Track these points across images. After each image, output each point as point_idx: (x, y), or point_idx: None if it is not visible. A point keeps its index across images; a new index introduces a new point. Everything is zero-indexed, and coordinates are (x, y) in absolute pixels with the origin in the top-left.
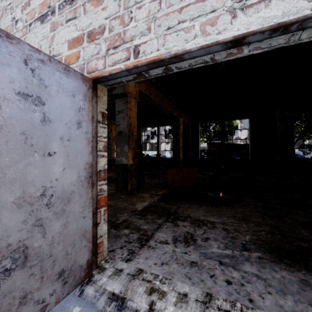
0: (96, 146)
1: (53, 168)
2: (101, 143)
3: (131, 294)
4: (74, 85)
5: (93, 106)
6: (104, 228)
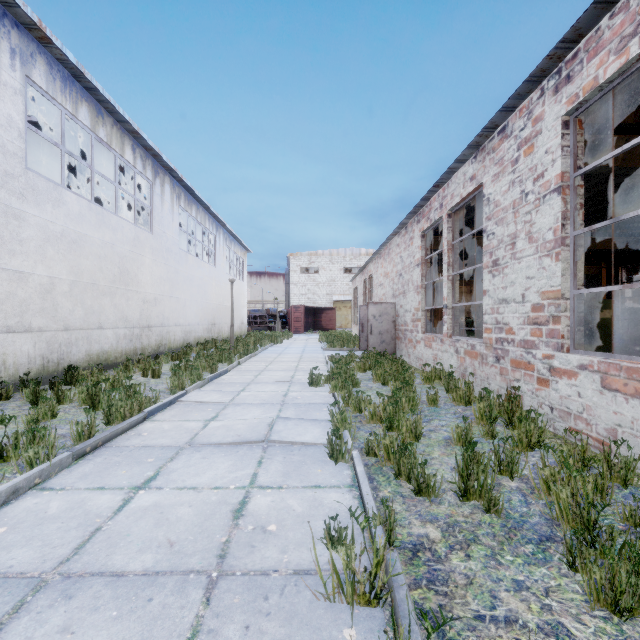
0: None
1: None
2: None
3: None
4: None
5: None
6: None
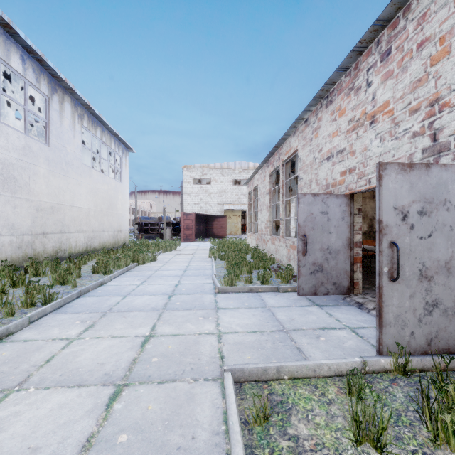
0: (353, 228)
1: (331, 239)
2: (357, 226)
3: (367, 303)
4: (340, 201)
5: (351, 207)
6: (359, 276)
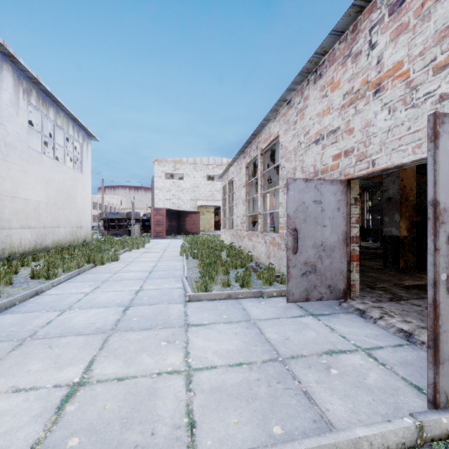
0: (350, 220)
1: (326, 233)
2: (353, 218)
3: (370, 311)
4: (336, 188)
5: (347, 195)
6: (356, 276)
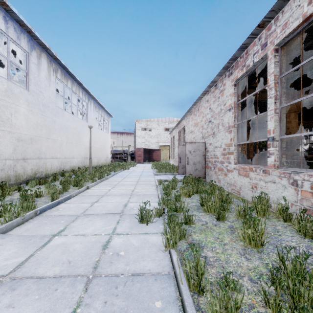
0: None
1: None
2: None
3: None
4: None
5: None
6: None
